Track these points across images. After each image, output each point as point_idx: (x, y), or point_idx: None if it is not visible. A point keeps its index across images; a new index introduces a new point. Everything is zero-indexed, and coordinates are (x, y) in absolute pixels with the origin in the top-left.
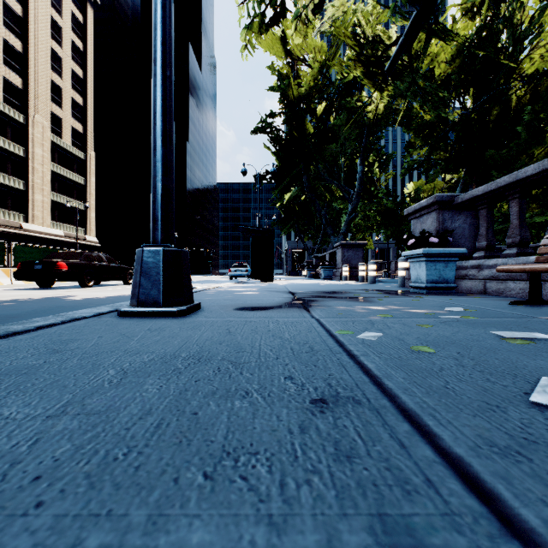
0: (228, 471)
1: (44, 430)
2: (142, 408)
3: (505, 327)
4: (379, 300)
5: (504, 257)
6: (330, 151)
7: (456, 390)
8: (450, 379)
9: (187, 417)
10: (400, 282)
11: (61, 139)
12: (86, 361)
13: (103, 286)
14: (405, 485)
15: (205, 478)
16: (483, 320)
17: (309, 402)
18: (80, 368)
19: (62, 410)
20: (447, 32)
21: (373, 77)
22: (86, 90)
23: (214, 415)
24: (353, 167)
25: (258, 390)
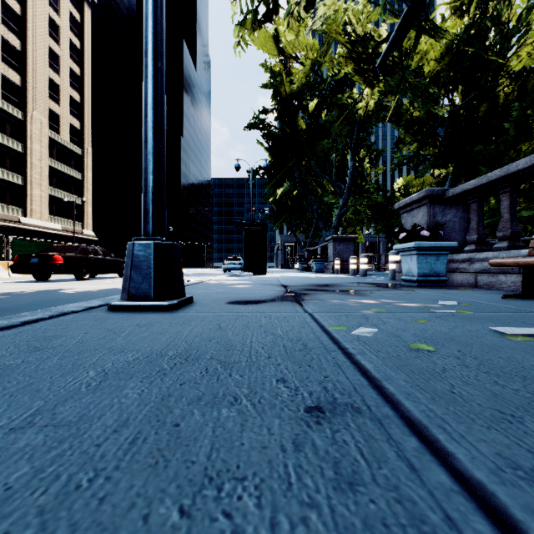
0: (209, 504)
1: (3, 447)
2: (118, 418)
3: (503, 322)
4: (372, 294)
5: (495, 250)
6: (322, 146)
7: (464, 396)
8: (455, 382)
9: (168, 429)
10: (391, 275)
11: (58, 135)
12: (66, 361)
13: (98, 279)
14: (421, 524)
15: (180, 514)
16: (479, 315)
17: (304, 410)
18: (58, 369)
19: (28, 421)
20: (437, 30)
21: (364, 74)
22: (84, 87)
23: (198, 427)
24: (344, 162)
25: (247, 395)
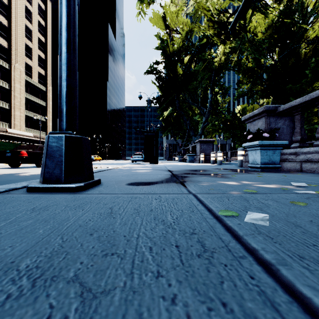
0: None
1: None
2: None
3: None
4: (233, 176)
5: (315, 146)
6: (192, 85)
7: None
8: None
9: None
10: (239, 163)
11: (31, 78)
12: None
13: None
14: None
15: None
16: None
17: None
18: None
19: None
20: (266, 7)
21: (220, 37)
22: (47, 50)
23: None
24: (205, 95)
25: None
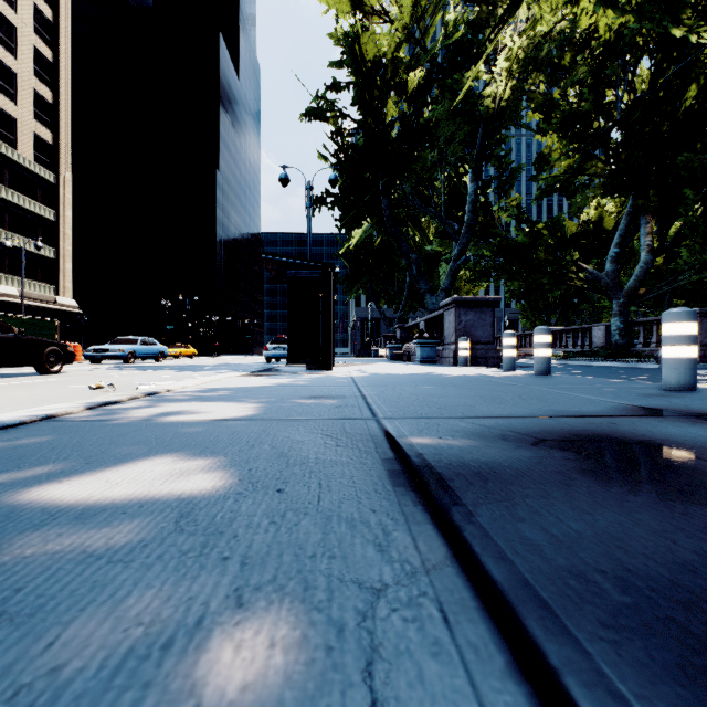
0: None
1: None
2: None
3: None
4: None
5: None
6: (425, 161)
7: None
8: None
9: None
10: (673, 375)
11: (14, 149)
12: None
13: None
14: None
15: None
16: None
17: None
18: None
19: None
20: None
21: None
22: (58, 80)
23: None
24: (457, 190)
25: None
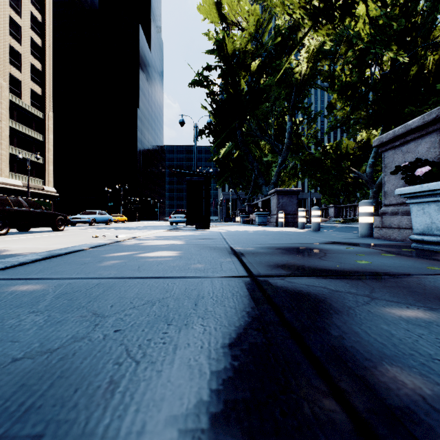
0: None
1: None
2: None
3: None
4: None
5: None
6: (262, 108)
7: None
8: None
9: None
10: (363, 230)
11: (20, 99)
12: None
13: (24, 233)
14: None
15: None
16: None
17: None
18: None
19: None
20: None
21: (314, 15)
22: (45, 57)
23: None
24: (281, 124)
25: None
